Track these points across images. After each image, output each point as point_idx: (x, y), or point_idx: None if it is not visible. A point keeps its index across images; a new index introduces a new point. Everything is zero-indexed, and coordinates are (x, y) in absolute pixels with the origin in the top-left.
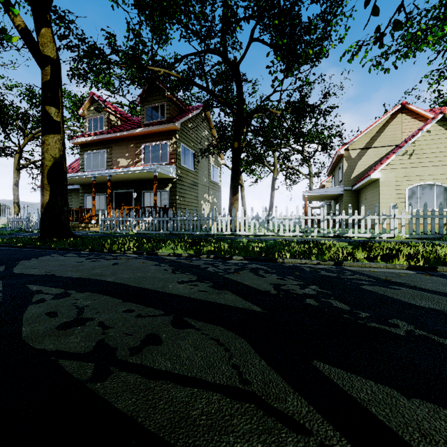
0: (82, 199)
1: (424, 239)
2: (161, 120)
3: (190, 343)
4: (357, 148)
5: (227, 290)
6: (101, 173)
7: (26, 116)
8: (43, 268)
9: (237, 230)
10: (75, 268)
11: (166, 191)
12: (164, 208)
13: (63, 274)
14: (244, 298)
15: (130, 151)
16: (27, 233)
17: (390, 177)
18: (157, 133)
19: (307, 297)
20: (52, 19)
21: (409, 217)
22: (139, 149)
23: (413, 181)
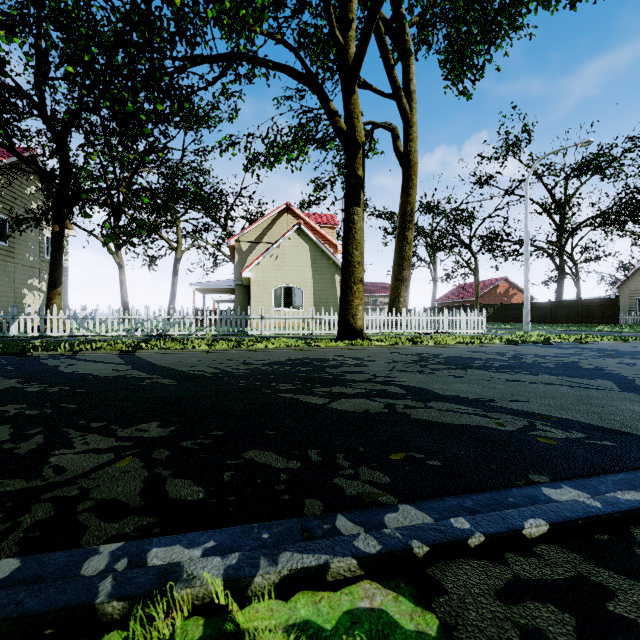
0: None
1: (228, 335)
2: None
3: None
4: (248, 241)
5: None
6: None
7: None
8: None
9: (49, 330)
10: None
11: None
12: None
13: None
14: None
15: None
16: None
17: (260, 277)
18: None
19: None
20: None
21: (218, 318)
22: None
23: (278, 282)
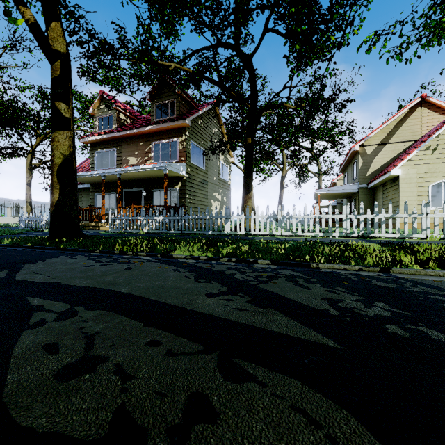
0: (92, 198)
1: None
2: (171, 117)
3: (262, 418)
4: (373, 144)
5: (272, 309)
6: (111, 172)
7: (38, 117)
8: (49, 274)
9: (252, 229)
10: (84, 274)
11: (176, 189)
12: (174, 207)
13: (70, 282)
14: (301, 322)
15: (140, 150)
16: (38, 232)
17: (411, 174)
18: (167, 131)
19: (385, 321)
20: (62, 14)
21: (444, 216)
22: (148, 147)
23: (437, 177)
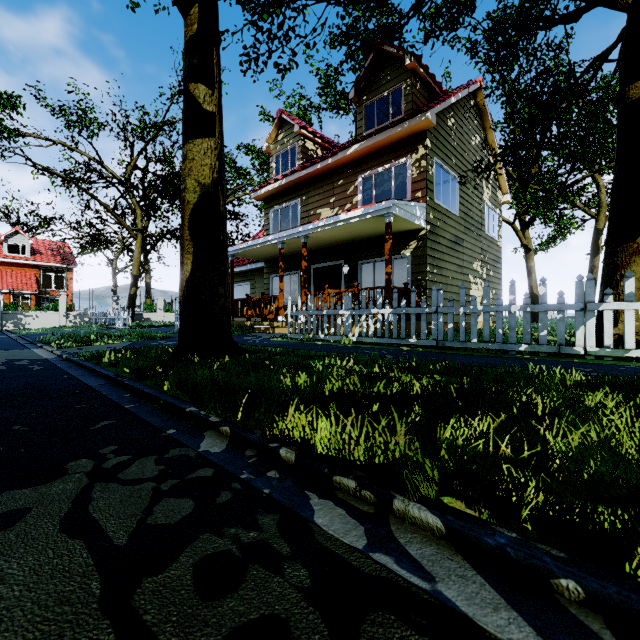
0: (266, 283)
1: None
2: (395, 120)
3: None
4: None
5: None
6: (292, 234)
7: None
8: None
9: None
10: None
11: (405, 256)
12: (404, 290)
13: None
14: None
15: (338, 193)
16: None
17: None
18: (386, 148)
19: None
20: None
21: None
22: (352, 185)
23: None
